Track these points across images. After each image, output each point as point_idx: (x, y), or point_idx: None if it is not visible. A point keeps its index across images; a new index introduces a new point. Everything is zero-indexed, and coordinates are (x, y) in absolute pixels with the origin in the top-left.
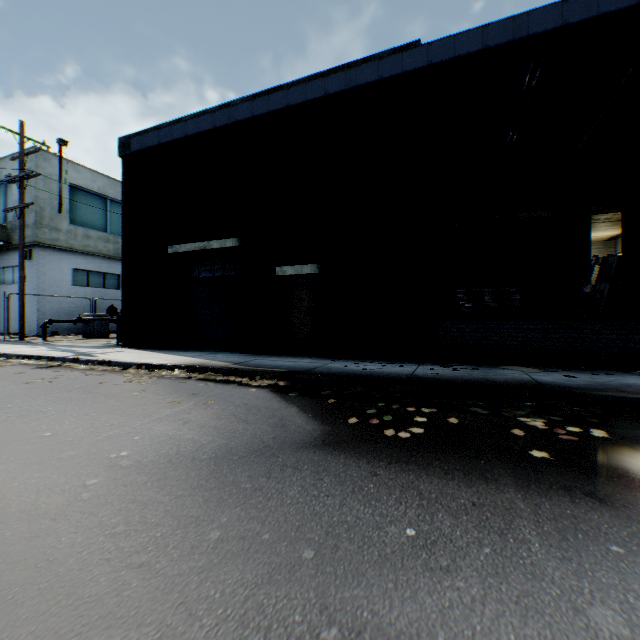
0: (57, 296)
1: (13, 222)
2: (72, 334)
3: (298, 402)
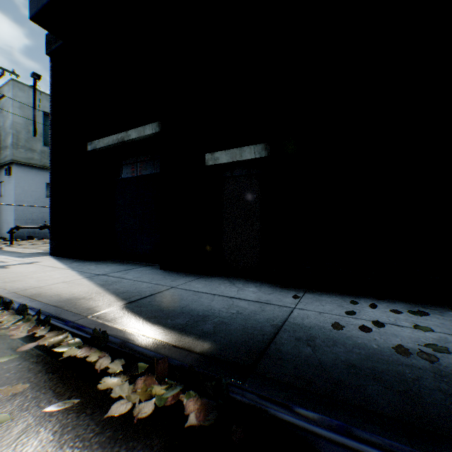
0: (26, 205)
1: None
2: (40, 238)
3: None
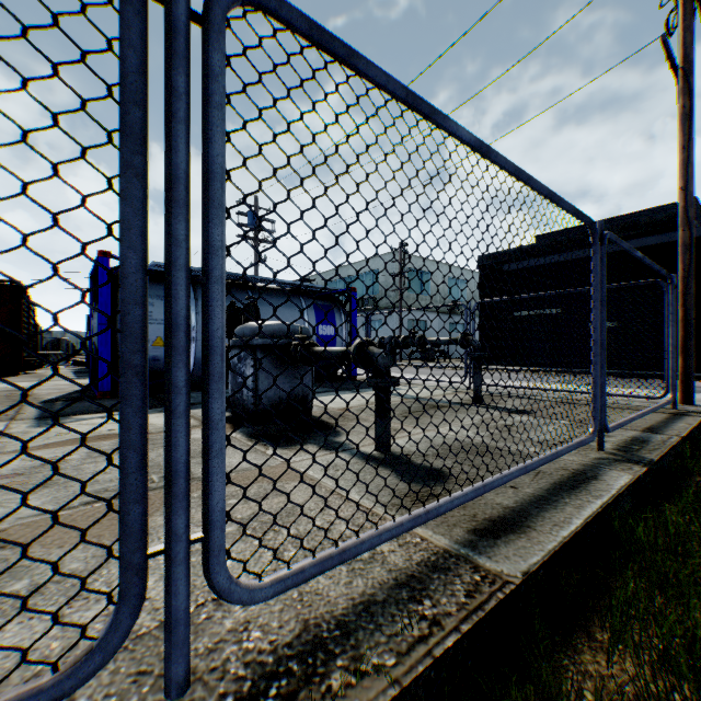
0: None
1: (378, 294)
2: (415, 359)
3: (627, 379)
